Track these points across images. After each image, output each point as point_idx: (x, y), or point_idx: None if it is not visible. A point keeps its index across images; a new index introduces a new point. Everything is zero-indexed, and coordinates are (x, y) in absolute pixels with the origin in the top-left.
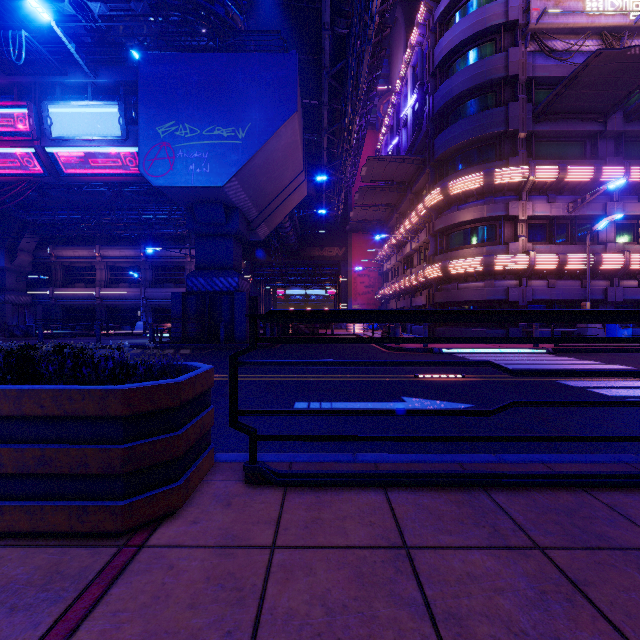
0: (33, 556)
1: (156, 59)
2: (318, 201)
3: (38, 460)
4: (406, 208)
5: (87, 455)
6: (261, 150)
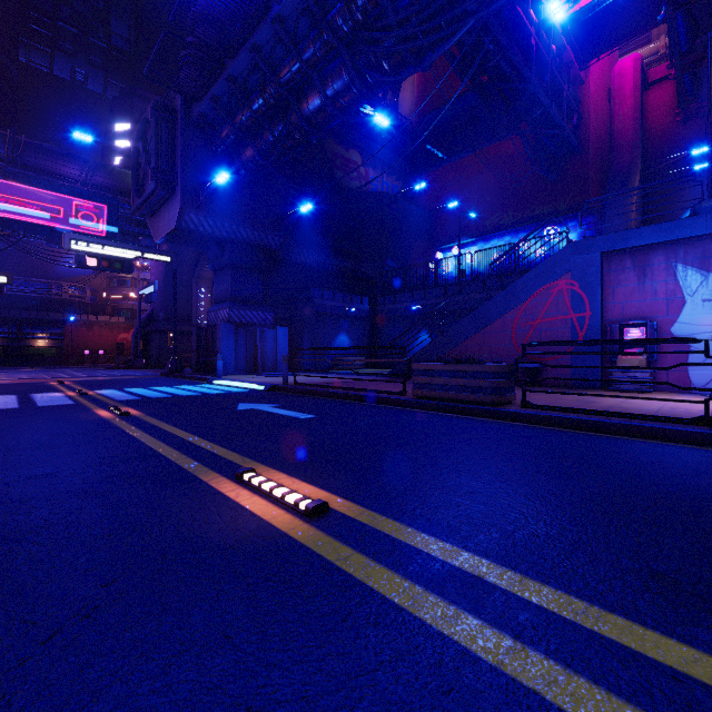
0: None
1: None
2: None
3: None
4: None
5: None
6: None
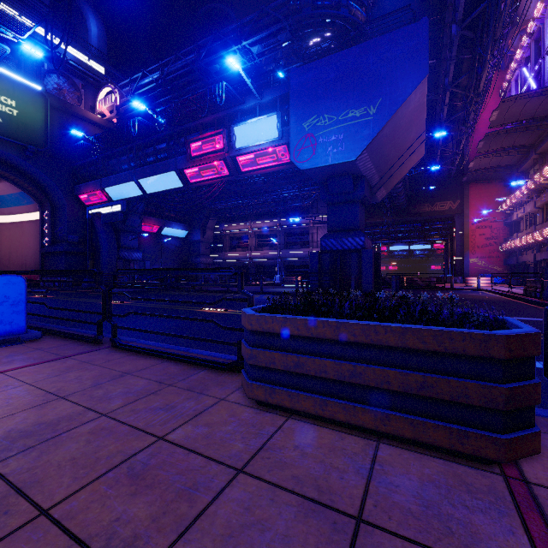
0: (424, 461)
1: (302, 70)
2: (428, 158)
3: (420, 384)
4: None
5: (467, 388)
6: (390, 120)
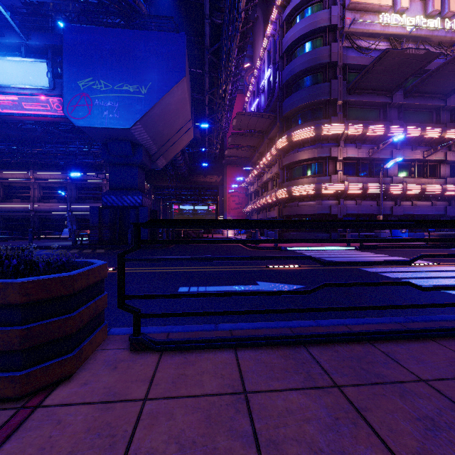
0: None
1: (77, 30)
2: (202, 142)
3: None
4: (264, 149)
5: None
6: (159, 103)
